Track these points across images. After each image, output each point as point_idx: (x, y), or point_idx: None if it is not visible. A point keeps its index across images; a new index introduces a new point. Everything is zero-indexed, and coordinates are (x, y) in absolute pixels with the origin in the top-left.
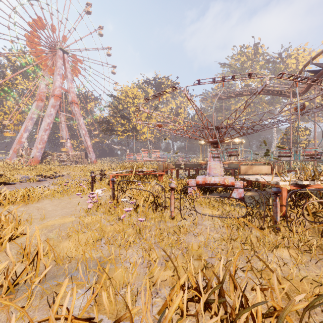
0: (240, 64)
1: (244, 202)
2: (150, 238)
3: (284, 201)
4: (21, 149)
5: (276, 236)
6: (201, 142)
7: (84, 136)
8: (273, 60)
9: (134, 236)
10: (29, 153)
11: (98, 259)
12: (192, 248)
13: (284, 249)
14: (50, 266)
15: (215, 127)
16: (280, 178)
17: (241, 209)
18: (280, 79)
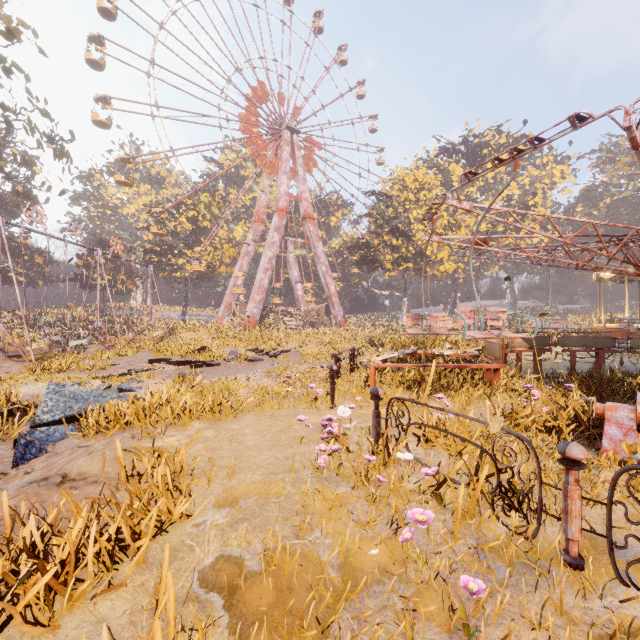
0: None
1: None
2: None
3: None
4: (234, 303)
5: None
6: (601, 274)
7: (323, 276)
8: None
9: (444, 628)
10: (244, 310)
11: None
12: None
13: None
14: None
15: None
16: None
17: None
18: None
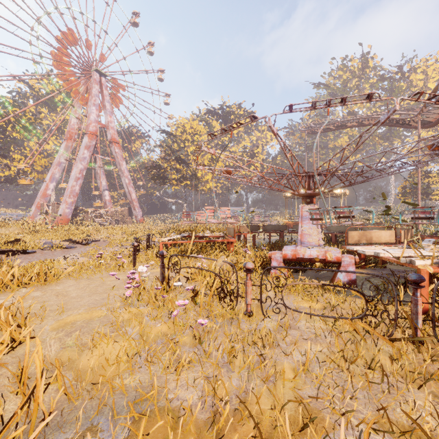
0: (342, 84)
1: (362, 294)
2: (216, 352)
3: (424, 291)
4: (46, 204)
5: (418, 353)
6: (286, 194)
7: (127, 186)
8: (390, 77)
9: (191, 347)
10: (56, 210)
11: (133, 392)
12: (284, 378)
13: (437, 381)
14: (53, 414)
15: (309, 174)
16: (412, 251)
17: (354, 300)
18: (401, 104)
